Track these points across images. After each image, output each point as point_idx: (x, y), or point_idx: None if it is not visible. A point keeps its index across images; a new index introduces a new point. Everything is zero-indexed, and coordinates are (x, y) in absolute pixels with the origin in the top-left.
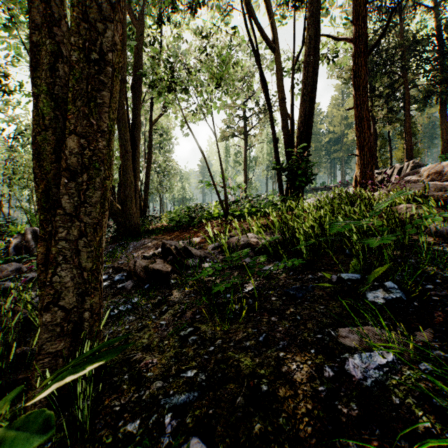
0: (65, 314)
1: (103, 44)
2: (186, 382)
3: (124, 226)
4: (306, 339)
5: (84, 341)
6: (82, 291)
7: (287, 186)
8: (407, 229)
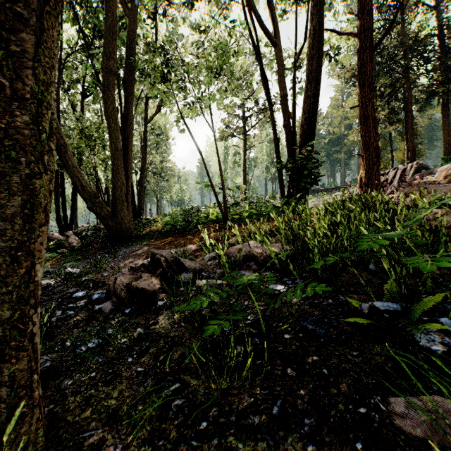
0: None
1: None
2: None
3: (114, 230)
4: (344, 416)
5: None
6: None
7: (288, 188)
8: None
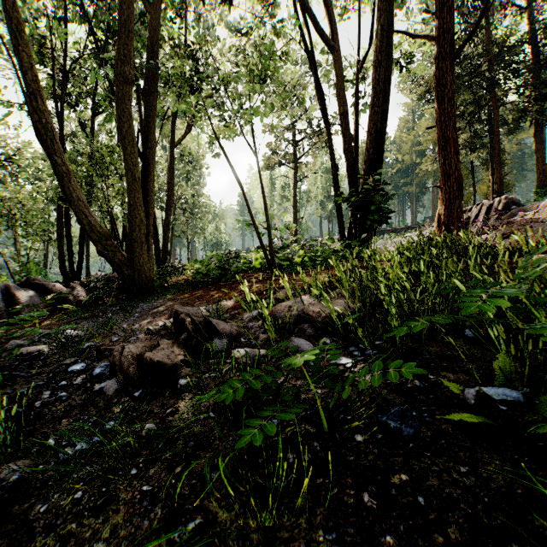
0: None
1: None
2: None
3: (131, 281)
4: None
5: None
6: None
7: (349, 227)
8: None
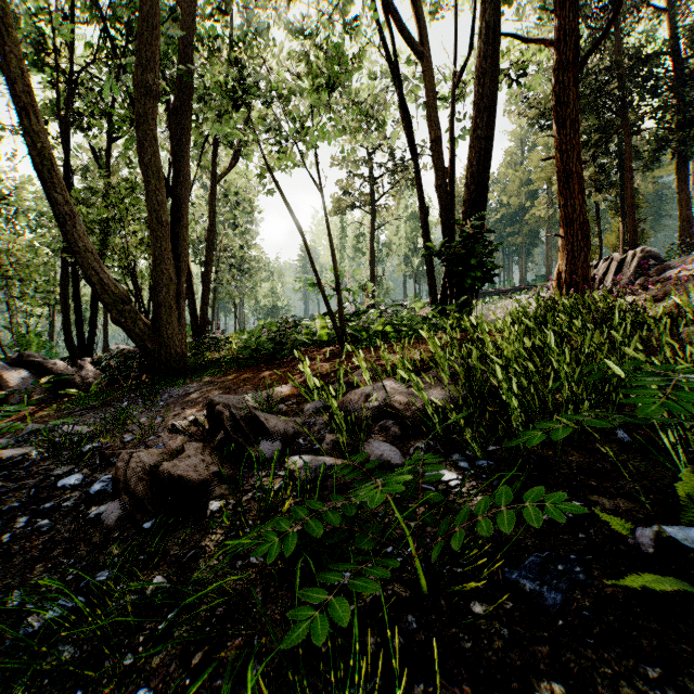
0: None
1: None
2: None
3: (157, 358)
4: None
5: None
6: None
7: (443, 288)
8: None
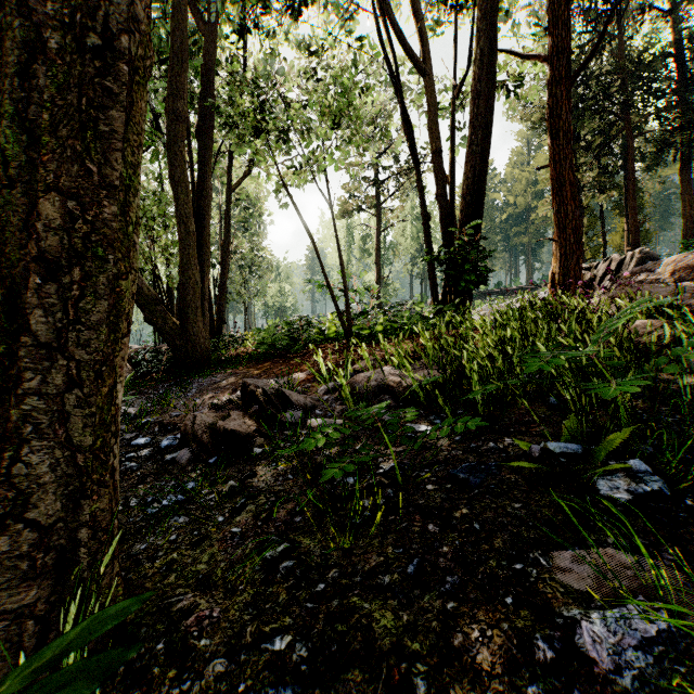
0: (39, 536)
1: (110, 18)
2: (271, 663)
3: (184, 353)
4: (495, 572)
5: (76, 587)
6: (75, 489)
7: (444, 289)
8: (659, 365)
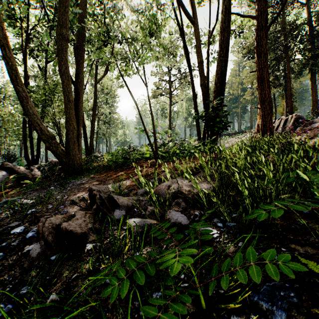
0: None
1: None
2: None
3: (67, 165)
4: None
5: None
6: None
7: (203, 132)
8: None
